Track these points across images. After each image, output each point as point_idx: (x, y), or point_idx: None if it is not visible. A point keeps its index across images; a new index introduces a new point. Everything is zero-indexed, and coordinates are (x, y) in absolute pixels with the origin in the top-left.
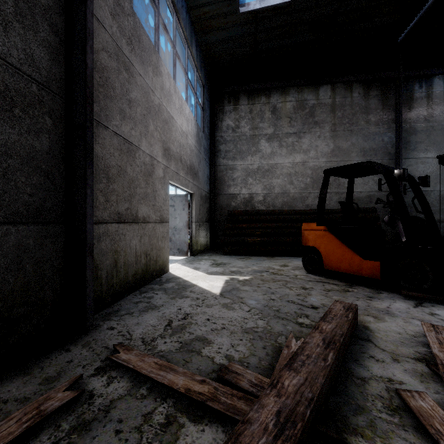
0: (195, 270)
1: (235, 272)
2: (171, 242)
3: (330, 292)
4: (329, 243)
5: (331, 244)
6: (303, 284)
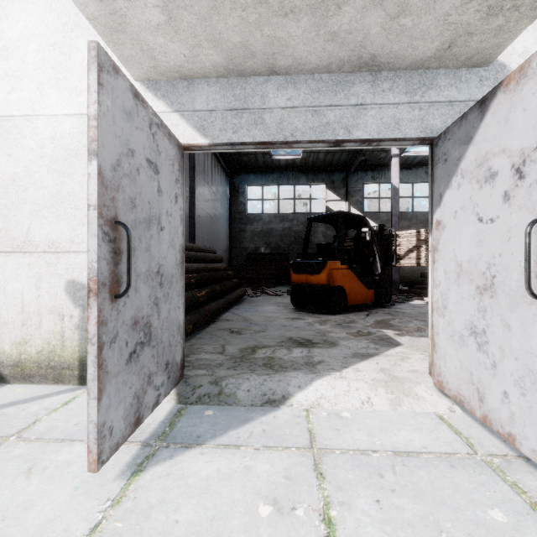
0: (379, 354)
1: (367, 334)
2: (151, 344)
3: (399, 315)
4: (352, 280)
5: (353, 281)
6: (383, 318)
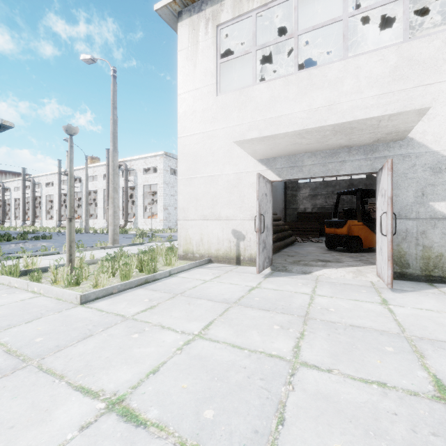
0: (362, 266)
1: (364, 260)
2: (266, 248)
3: None
4: (366, 232)
5: (367, 233)
6: None
